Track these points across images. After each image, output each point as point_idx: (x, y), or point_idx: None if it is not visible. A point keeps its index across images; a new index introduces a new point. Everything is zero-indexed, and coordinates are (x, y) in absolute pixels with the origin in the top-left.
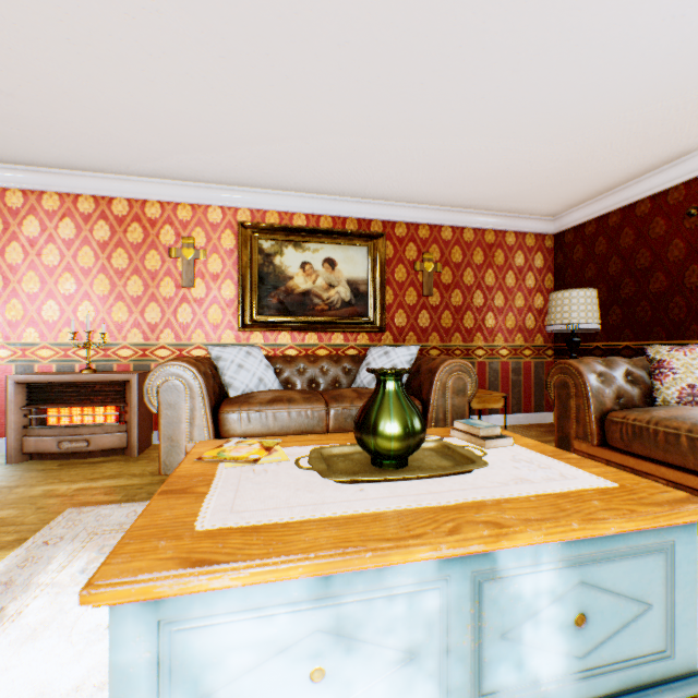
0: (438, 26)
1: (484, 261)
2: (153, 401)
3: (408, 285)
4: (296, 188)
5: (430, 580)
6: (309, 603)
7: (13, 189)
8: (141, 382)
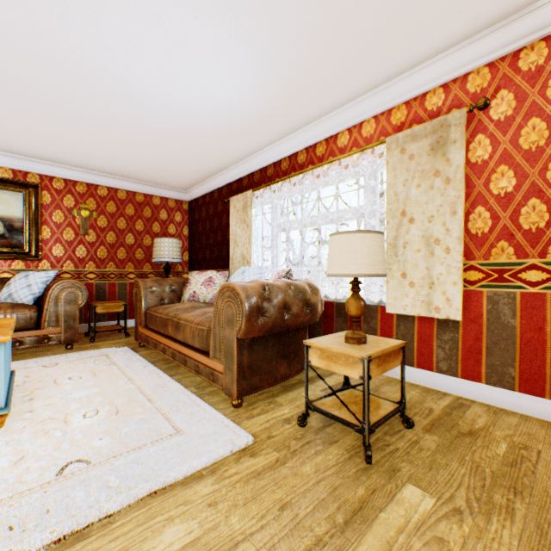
0: None
1: (136, 213)
2: None
3: (67, 225)
4: None
5: None
6: None
7: None
8: None
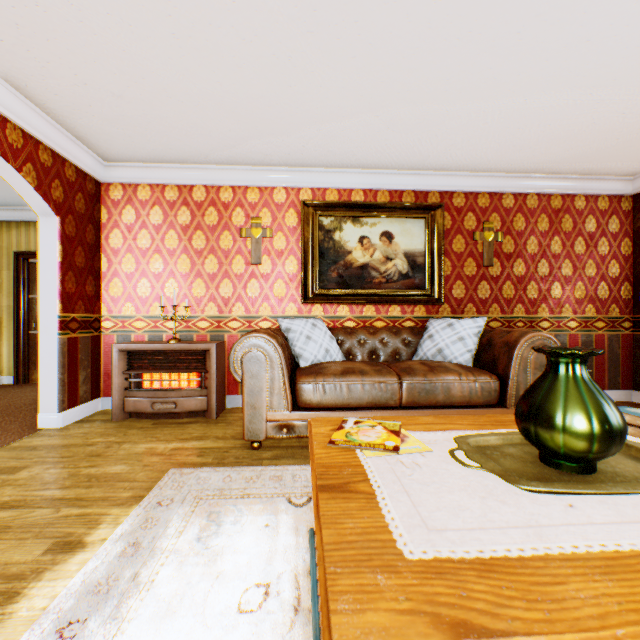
0: None
1: (550, 227)
2: (237, 371)
3: (466, 255)
4: (355, 164)
5: None
6: None
7: (115, 183)
8: (218, 351)
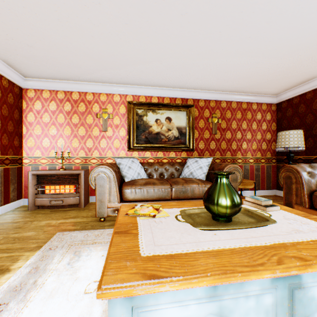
0: (232, 2)
1: (241, 117)
2: (93, 184)
3: (205, 129)
4: (153, 84)
5: (267, 288)
6: (205, 299)
7: (30, 89)
8: (85, 174)
